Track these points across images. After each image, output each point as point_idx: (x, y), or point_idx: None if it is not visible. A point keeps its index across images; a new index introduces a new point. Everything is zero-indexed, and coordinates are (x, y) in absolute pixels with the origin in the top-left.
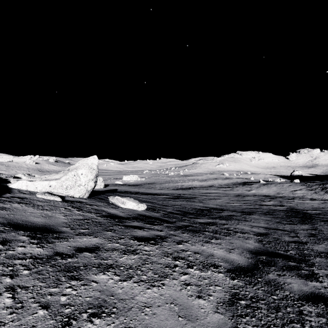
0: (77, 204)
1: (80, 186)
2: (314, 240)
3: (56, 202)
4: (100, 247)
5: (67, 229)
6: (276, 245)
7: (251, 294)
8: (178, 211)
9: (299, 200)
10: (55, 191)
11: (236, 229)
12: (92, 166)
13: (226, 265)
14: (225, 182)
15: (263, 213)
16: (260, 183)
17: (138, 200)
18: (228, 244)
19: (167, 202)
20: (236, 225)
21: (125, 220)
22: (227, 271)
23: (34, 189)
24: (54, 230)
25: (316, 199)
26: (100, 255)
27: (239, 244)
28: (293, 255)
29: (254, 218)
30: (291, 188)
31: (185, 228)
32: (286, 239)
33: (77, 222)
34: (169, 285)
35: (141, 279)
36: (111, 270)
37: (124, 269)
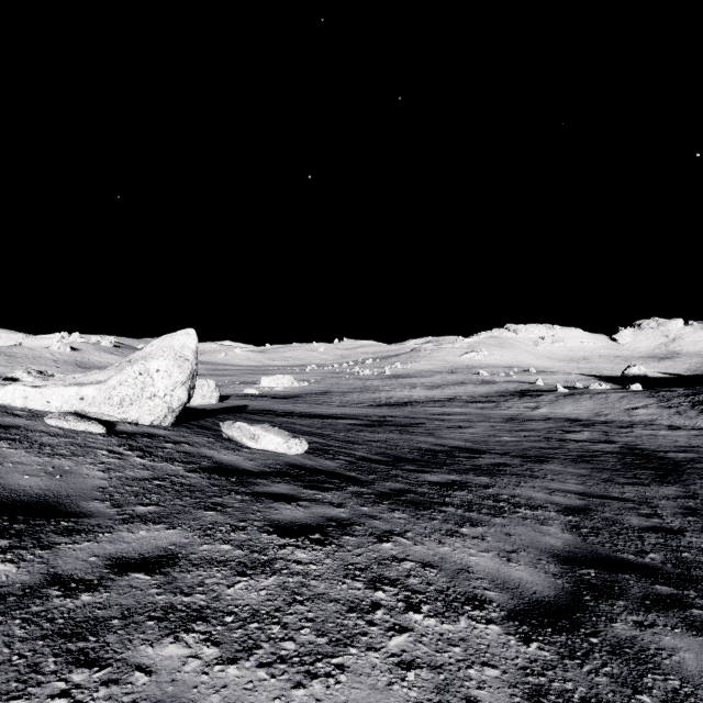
0: (142, 440)
1: (154, 399)
2: (698, 523)
3: (91, 437)
4: (178, 557)
5: (103, 505)
6: (614, 539)
7: (582, 692)
8: (381, 456)
9: (645, 429)
10: (93, 411)
11: (514, 499)
12: (183, 353)
13: (503, 599)
14: (481, 390)
15: (571, 459)
16: (558, 392)
17: (290, 431)
18: (503, 537)
19: (357, 434)
20: (514, 487)
21: (254, 479)
22: (509, 618)
23: (43, 405)
24: (65, 511)
25: (681, 426)
26: (174, 580)
27: (527, 536)
28: (661, 565)
29: (552, 470)
30: (626, 403)
31: (397, 497)
32: (634, 521)
33: (133, 487)
34: (357, 669)
35: (279, 652)
36: (198, 627)
37: (235, 623)
